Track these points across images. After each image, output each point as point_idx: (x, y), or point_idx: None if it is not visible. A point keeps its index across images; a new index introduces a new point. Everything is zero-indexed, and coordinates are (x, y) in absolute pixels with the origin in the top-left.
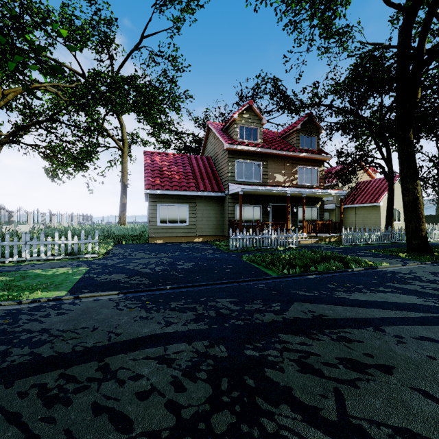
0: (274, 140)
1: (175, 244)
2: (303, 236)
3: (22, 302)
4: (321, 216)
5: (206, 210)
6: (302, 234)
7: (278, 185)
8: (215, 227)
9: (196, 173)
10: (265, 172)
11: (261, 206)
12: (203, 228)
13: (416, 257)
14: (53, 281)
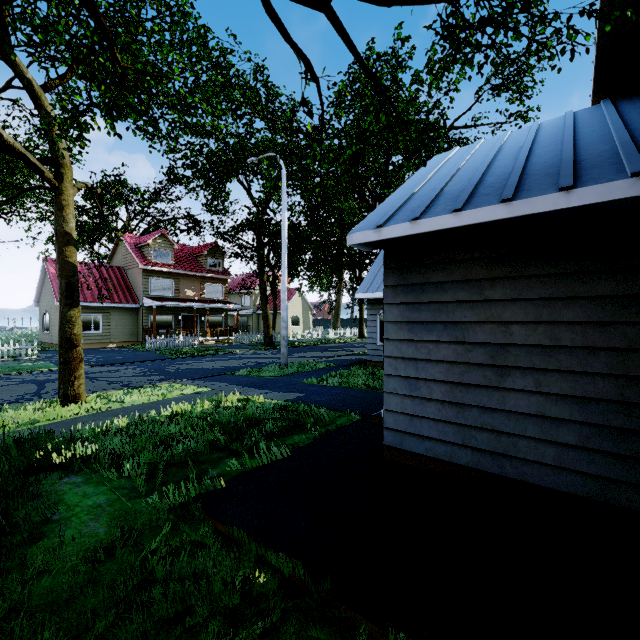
0: (186, 259)
1: (94, 349)
2: (207, 339)
3: (45, 370)
4: (226, 323)
5: (120, 320)
6: (206, 338)
7: (189, 299)
8: (130, 334)
9: (109, 285)
10: (177, 288)
11: (174, 315)
12: (117, 335)
13: (262, 348)
14: (39, 366)
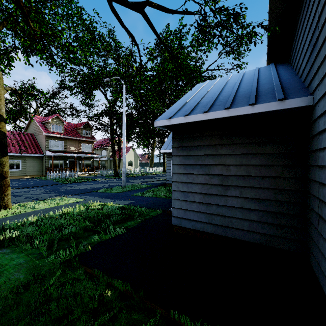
0: (70, 130)
1: (16, 179)
2: (82, 173)
3: None
4: (93, 165)
5: (32, 163)
6: (82, 172)
7: (72, 151)
8: (38, 170)
9: (25, 144)
10: (66, 146)
11: (63, 160)
12: (30, 171)
13: (113, 177)
14: None
